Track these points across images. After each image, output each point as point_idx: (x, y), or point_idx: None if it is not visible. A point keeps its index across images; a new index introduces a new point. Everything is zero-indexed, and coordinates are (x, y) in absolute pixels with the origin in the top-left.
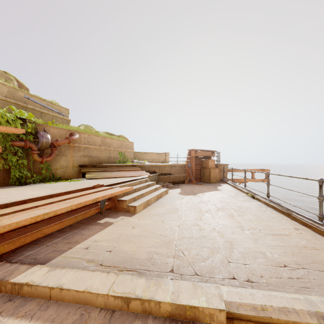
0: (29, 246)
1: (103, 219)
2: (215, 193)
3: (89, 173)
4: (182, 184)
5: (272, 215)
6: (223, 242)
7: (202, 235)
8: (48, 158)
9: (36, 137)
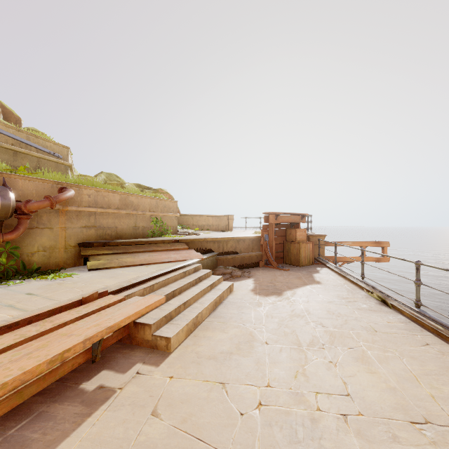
0: None
1: (95, 378)
2: (313, 291)
3: (95, 257)
4: (255, 268)
5: (447, 358)
6: None
7: None
8: (9, 235)
9: None
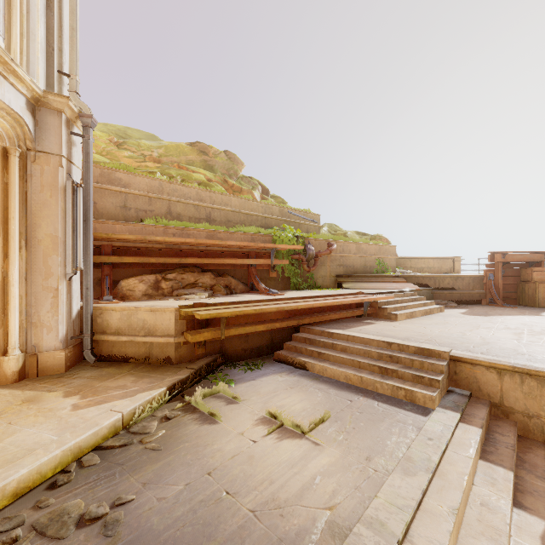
0: (322, 325)
1: (366, 321)
2: (525, 317)
3: (345, 283)
4: (475, 305)
5: None
6: (480, 342)
7: (461, 337)
8: (313, 268)
9: (304, 250)
